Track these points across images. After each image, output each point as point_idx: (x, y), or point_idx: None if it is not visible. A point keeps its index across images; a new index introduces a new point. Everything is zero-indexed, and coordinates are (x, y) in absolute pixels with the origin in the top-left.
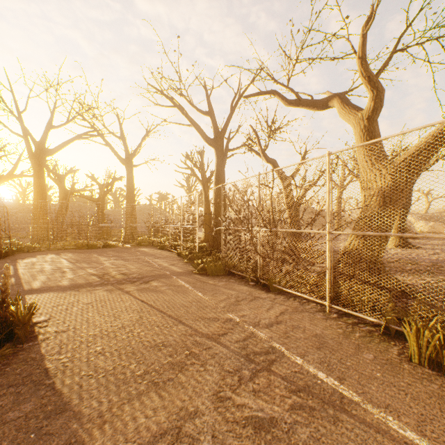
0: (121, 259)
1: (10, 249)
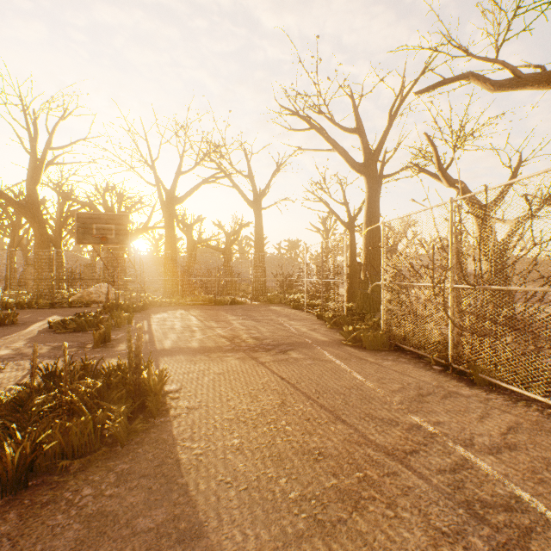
0: (250, 318)
1: (145, 303)
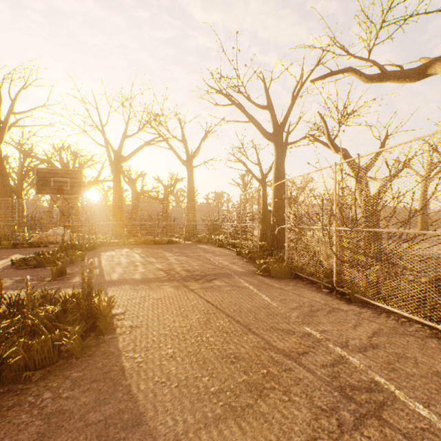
0: (183, 255)
1: (96, 243)
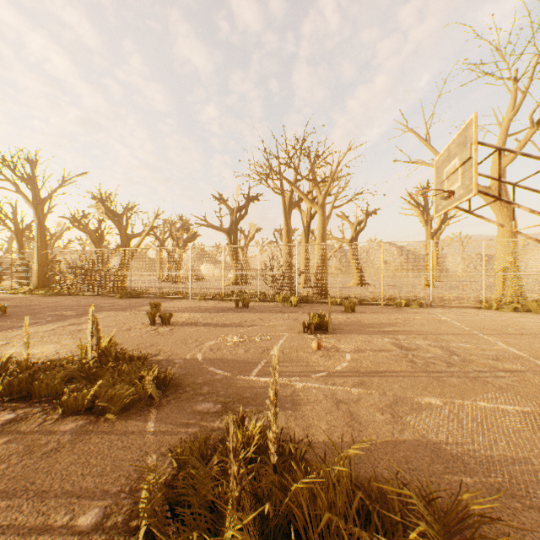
0: None
1: None
